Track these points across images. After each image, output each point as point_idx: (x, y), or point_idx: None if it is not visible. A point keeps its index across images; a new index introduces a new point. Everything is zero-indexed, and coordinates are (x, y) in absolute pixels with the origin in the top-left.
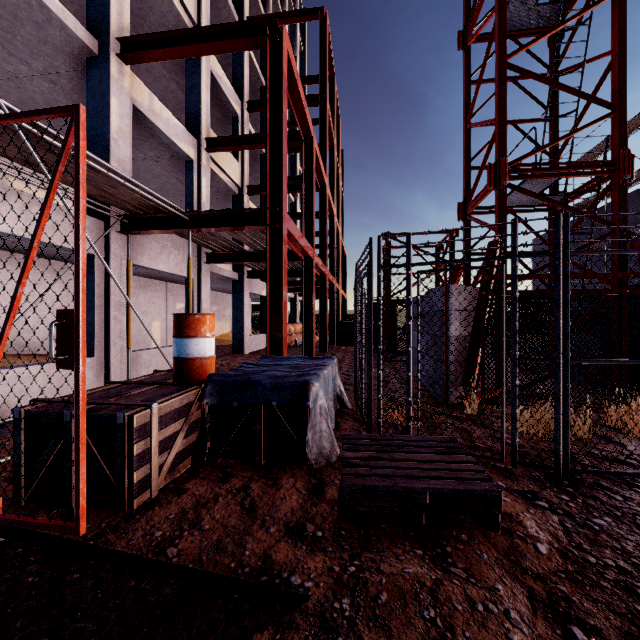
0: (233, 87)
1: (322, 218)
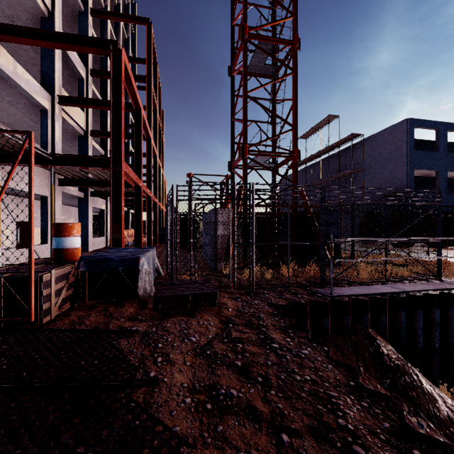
0: (79, 56)
1: (148, 159)
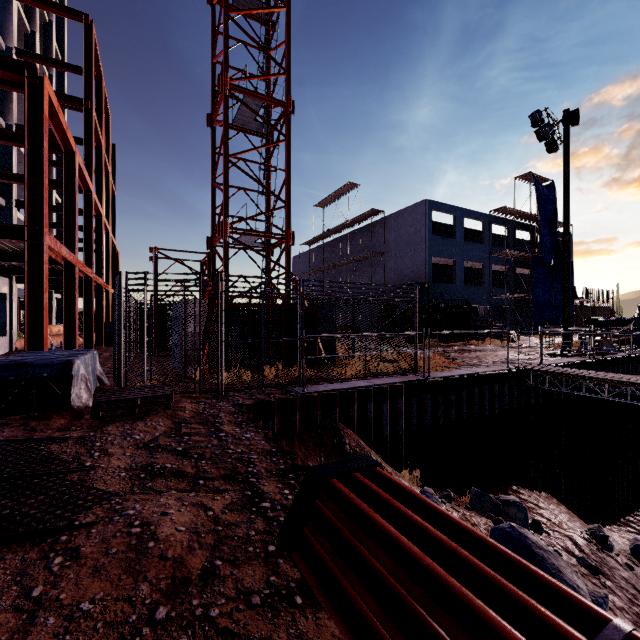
0: None
1: (87, 221)
